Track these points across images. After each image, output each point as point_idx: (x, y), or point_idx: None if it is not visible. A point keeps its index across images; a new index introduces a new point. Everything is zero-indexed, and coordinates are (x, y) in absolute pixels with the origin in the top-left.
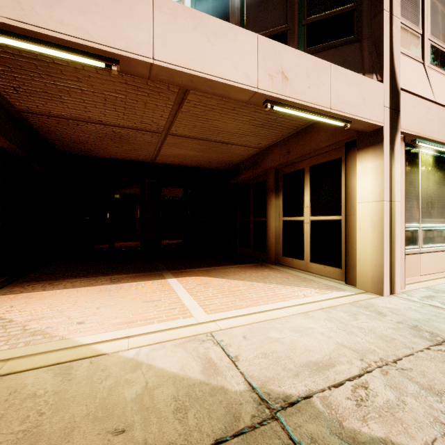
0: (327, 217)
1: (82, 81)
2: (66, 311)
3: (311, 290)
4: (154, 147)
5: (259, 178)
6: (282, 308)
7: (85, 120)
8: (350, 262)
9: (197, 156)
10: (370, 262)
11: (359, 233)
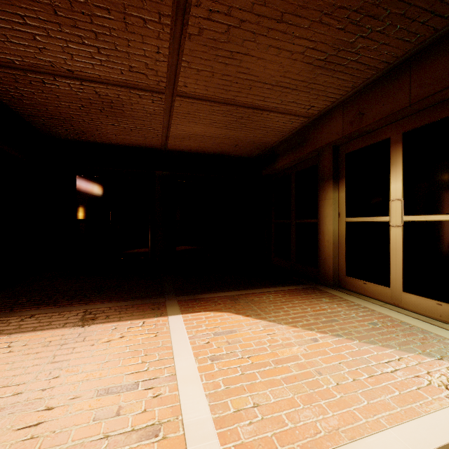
0: (445, 217)
1: None
2: None
3: None
4: (161, 121)
5: (305, 163)
6: None
7: (48, 71)
8: None
9: (219, 135)
10: None
11: None
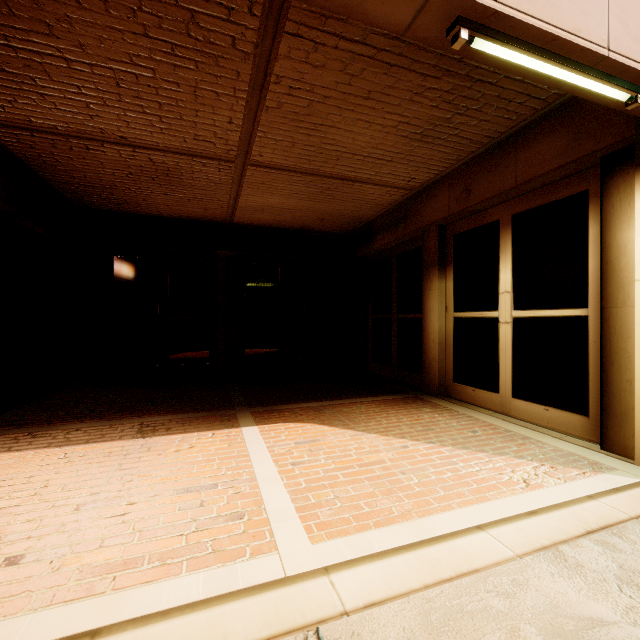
0: (551, 312)
1: (59, 35)
2: (7, 516)
3: (535, 468)
4: (227, 191)
5: (408, 244)
6: (488, 526)
7: (96, 138)
8: (613, 406)
9: (301, 208)
10: None
11: None
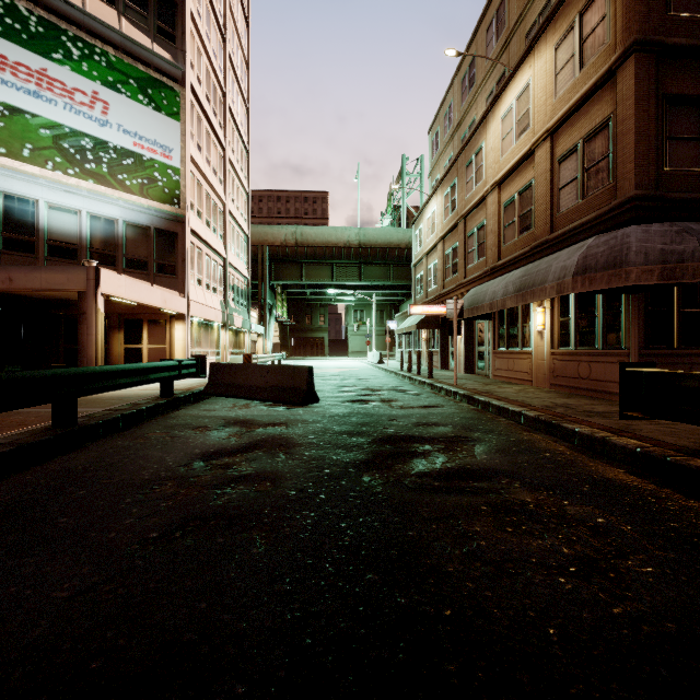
0: (159, 346)
1: None
2: None
3: None
4: None
5: None
6: None
7: None
8: None
9: (47, 293)
10: None
11: (177, 353)
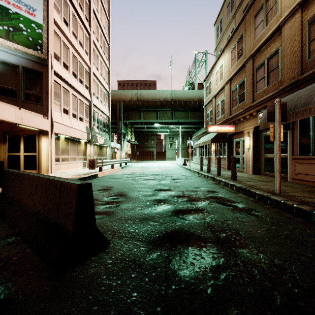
0: (31, 154)
1: None
2: None
3: None
4: None
5: None
6: None
7: None
8: (39, 167)
9: None
10: (45, 166)
11: (42, 158)
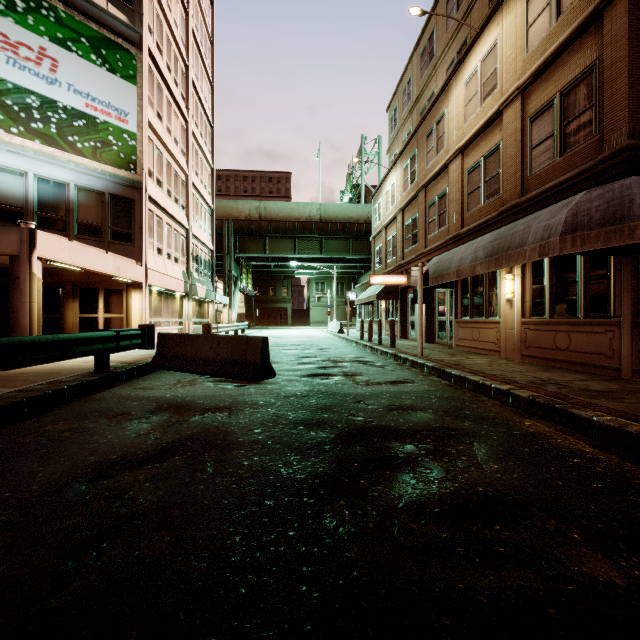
0: (115, 315)
1: None
2: None
3: None
4: None
5: (51, 284)
6: None
7: None
8: None
9: None
10: None
11: (134, 322)
